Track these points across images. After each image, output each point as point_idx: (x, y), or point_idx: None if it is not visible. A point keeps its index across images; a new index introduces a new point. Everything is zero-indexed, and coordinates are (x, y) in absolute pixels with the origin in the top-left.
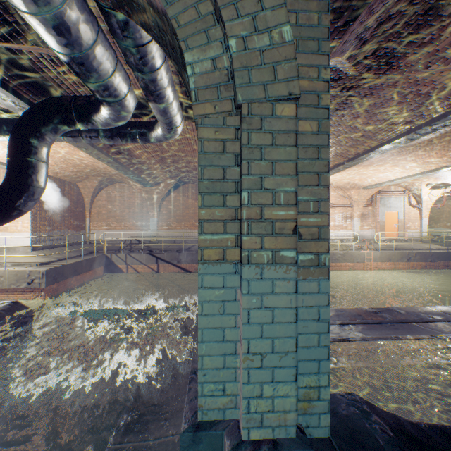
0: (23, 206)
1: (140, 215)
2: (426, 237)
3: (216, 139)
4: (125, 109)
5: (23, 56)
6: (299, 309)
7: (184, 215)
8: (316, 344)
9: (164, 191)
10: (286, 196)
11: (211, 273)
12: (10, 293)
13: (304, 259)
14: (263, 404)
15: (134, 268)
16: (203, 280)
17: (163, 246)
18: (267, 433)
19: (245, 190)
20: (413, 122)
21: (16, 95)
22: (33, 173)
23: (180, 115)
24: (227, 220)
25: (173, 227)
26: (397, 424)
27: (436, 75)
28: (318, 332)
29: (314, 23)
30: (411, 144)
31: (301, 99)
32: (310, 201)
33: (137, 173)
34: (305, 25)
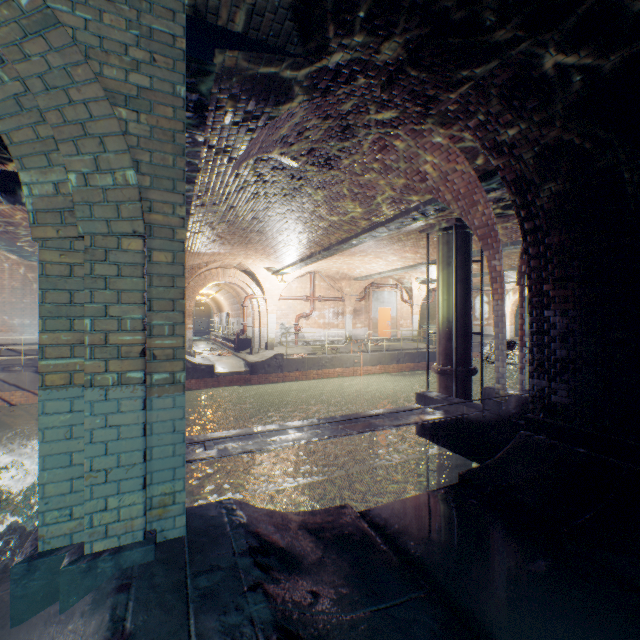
0: None
1: (19, 308)
2: (415, 336)
3: (62, 263)
4: None
5: None
6: (154, 424)
7: None
8: (172, 454)
9: None
10: (134, 322)
11: (55, 399)
12: None
13: (160, 378)
14: (109, 516)
15: (6, 398)
16: (45, 407)
17: None
18: (113, 542)
19: (89, 317)
20: (371, 220)
21: None
22: None
23: None
24: (76, 344)
25: None
26: (266, 515)
27: (375, 183)
28: (175, 443)
29: (170, 164)
30: (383, 239)
31: (157, 231)
32: (166, 325)
33: (10, 239)
34: (161, 164)
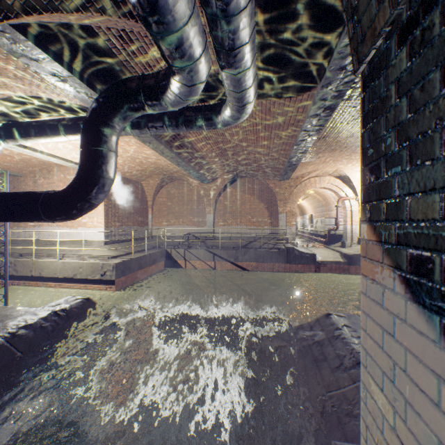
0: (94, 198)
1: (197, 212)
2: None
3: None
4: (197, 77)
5: (93, 34)
6: None
7: (240, 211)
8: None
9: (220, 186)
10: None
11: None
12: (87, 283)
13: None
14: None
15: (192, 264)
16: None
17: (219, 242)
18: None
19: None
20: None
21: (88, 85)
22: (103, 164)
23: (254, 87)
24: None
25: (228, 224)
26: None
27: None
28: None
29: None
30: None
31: None
32: None
33: (196, 168)
34: None
